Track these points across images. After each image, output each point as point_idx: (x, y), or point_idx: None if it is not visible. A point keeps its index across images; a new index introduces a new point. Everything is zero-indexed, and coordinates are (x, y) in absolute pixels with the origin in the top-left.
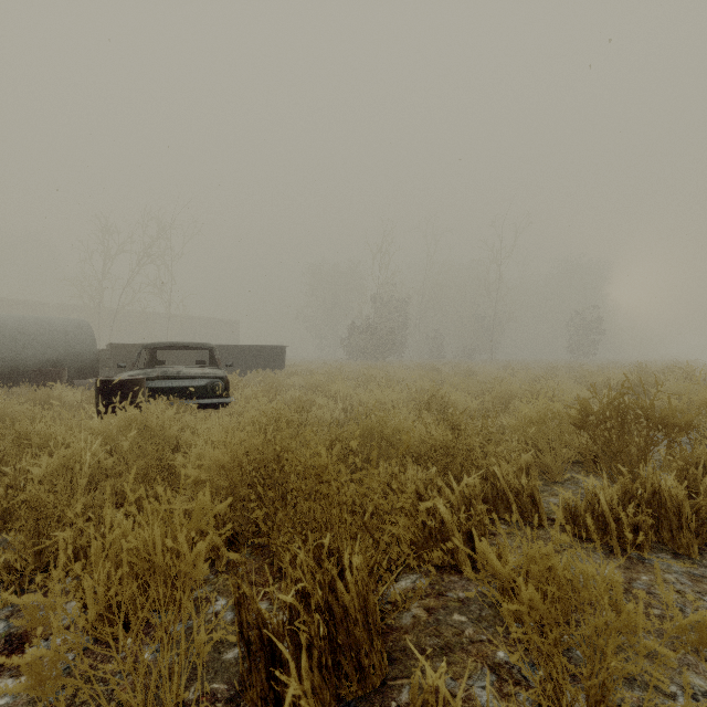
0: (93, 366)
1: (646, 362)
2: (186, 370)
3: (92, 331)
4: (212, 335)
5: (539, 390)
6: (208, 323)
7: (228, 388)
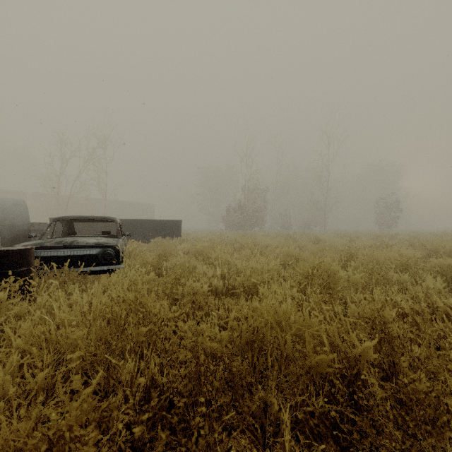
0: (25, 235)
1: (444, 232)
2: (81, 240)
3: (26, 208)
4: (137, 213)
5: (408, 260)
6: (134, 205)
7: (118, 256)
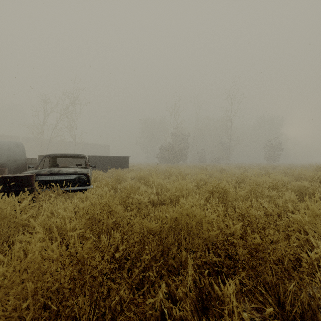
0: (23, 166)
1: (310, 165)
2: (64, 169)
3: (24, 148)
4: (97, 151)
5: (277, 182)
6: (95, 146)
7: (88, 180)
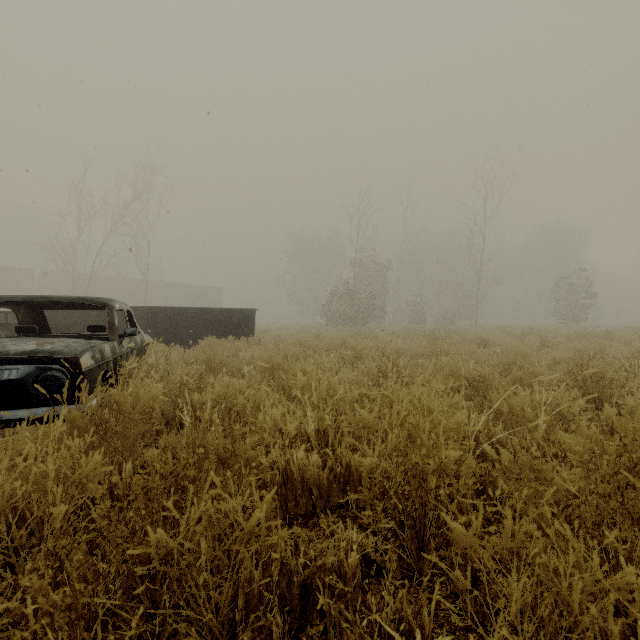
0: None
1: None
2: None
3: None
4: (196, 301)
5: None
6: (192, 290)
7: (79, 382)
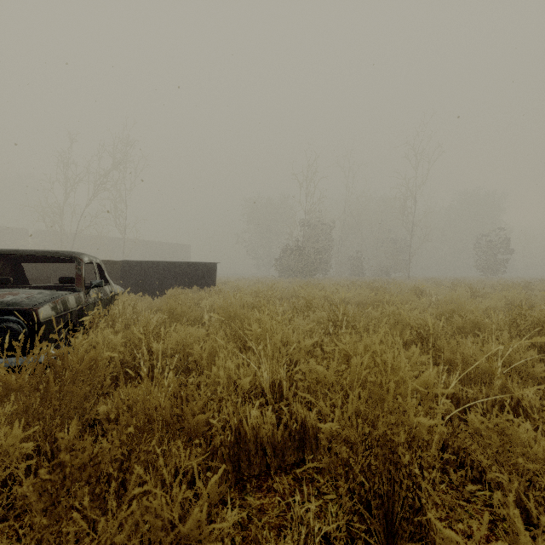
0: None
1: None
2: None
3: None
4: (167, 256)
5: None
6: (164, 246)
7: (36, 333)
